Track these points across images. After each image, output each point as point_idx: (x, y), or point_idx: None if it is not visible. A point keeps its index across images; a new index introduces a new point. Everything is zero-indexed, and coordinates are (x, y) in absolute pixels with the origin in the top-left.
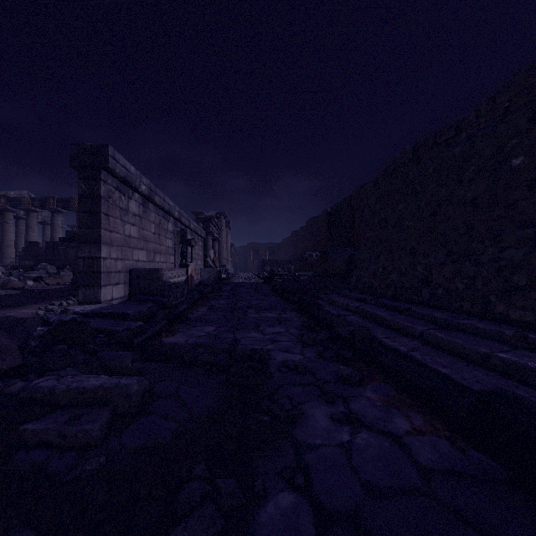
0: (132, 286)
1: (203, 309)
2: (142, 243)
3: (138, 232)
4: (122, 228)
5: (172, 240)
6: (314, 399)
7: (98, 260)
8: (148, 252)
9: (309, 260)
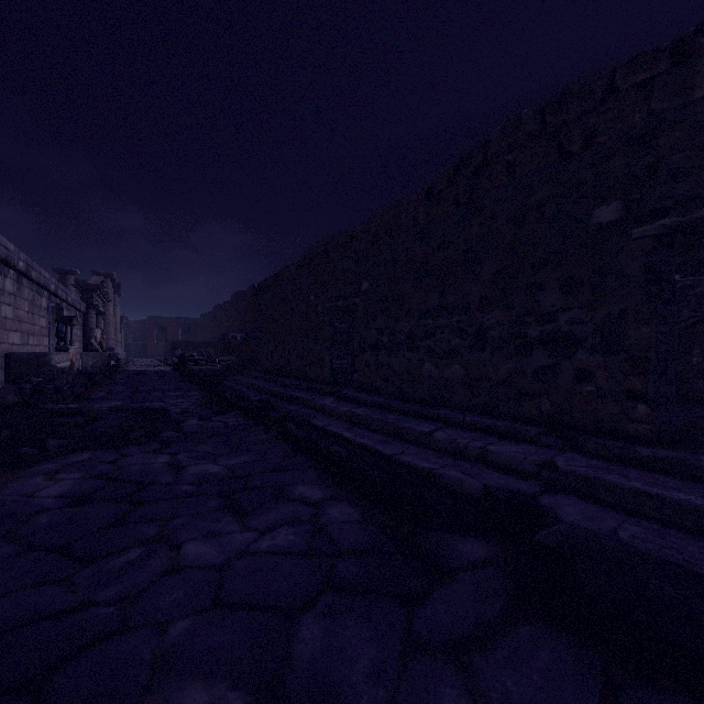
0: (11, 372)
1: (101, 393)
2: (17, 324)
3: (13, 312)
4: None
5: (46, 319)
6: (194, 419)
7: None
8: (22, 334)
9: (233, 343)
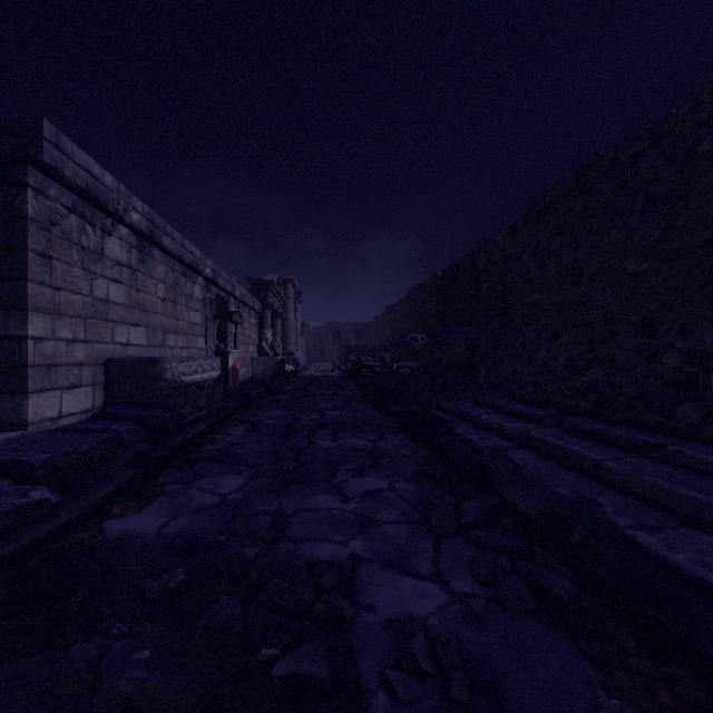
0: (110, 390)
1: (238, 430)
2: (137, 314)
3: (127, 295)
4: (88, 284)
5: (202, 313)
6: None
7: (22, 341)
8: (151, 330)
9: (412, 346)
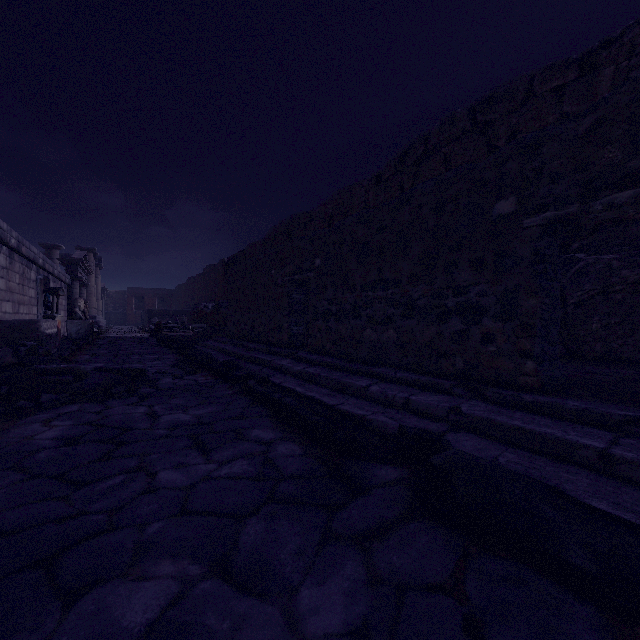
0: (4, 337)
1: (85, 356)
2: (9, 295)
3: (6, 284)
4: None
5: (35, 290)
6: (168, 377)
7: None
8: (14, 304)
9: (204, 312)
